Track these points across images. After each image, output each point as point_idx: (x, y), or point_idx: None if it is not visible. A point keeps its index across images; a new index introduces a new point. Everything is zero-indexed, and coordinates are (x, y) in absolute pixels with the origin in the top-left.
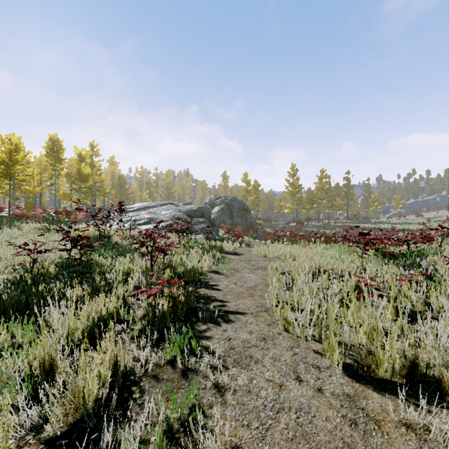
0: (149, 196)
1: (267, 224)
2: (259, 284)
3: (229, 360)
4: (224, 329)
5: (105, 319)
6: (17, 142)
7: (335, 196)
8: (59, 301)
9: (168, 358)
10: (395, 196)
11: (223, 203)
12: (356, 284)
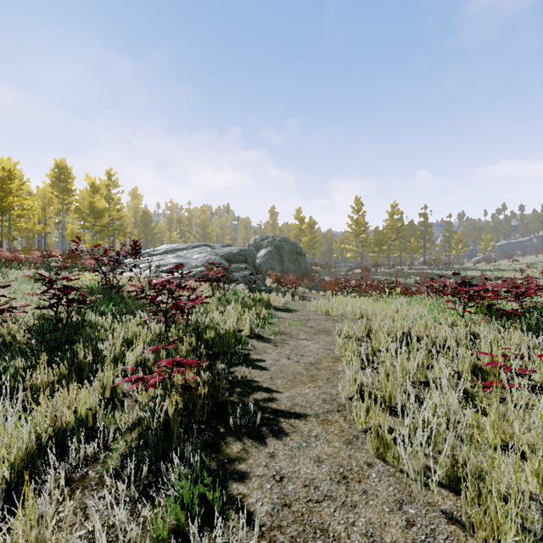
0: (180, 236)
1: (325, 270)
2: (324, 358)
3: (281, 540)
4: (271, 452)
5: (66, 434)
6: (12, 167)
7: (409, 236)
8: (18, 388)
9: (159, 535)
10: (483, 236)
11: (271, 245)
12: (475, 362)
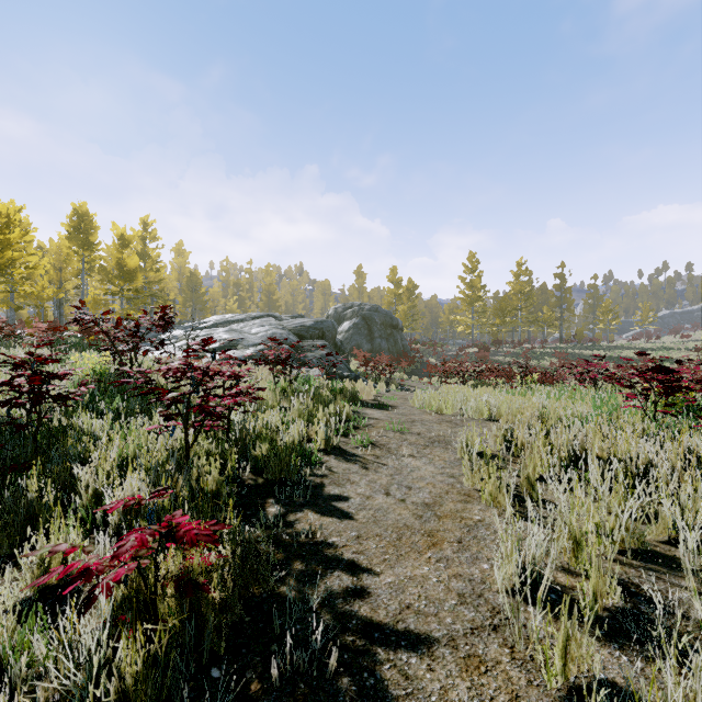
0: (239, 305)
1: (429, 350)
2: (446, 494)
3: None
4: None
5: None
6: (12, 211)
7: (540, 304)
8: None
9: None
10: (640, 303)
11: (357, 316)
12: None
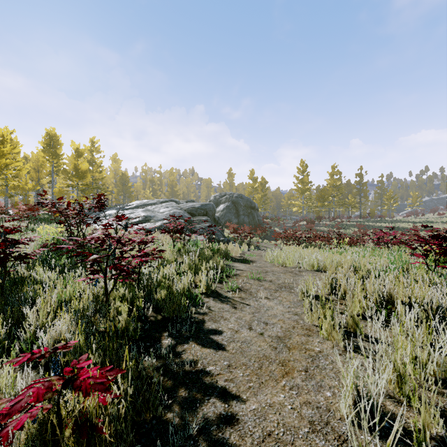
0: (153, 194)
1: (275, 223)
2: (293, 328)
3: None
4: None
5: None
6: (5, 133)
7: (346, 193)
8: None
9: None
10: (411, 193)
11: (228, 201)
12: None
